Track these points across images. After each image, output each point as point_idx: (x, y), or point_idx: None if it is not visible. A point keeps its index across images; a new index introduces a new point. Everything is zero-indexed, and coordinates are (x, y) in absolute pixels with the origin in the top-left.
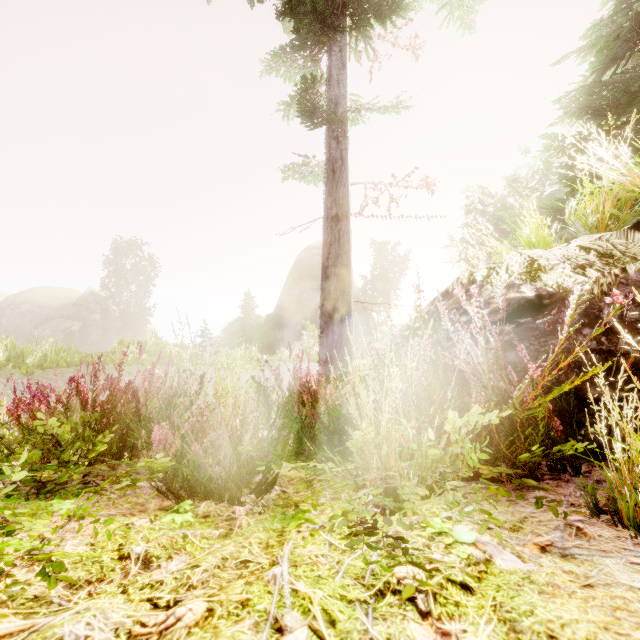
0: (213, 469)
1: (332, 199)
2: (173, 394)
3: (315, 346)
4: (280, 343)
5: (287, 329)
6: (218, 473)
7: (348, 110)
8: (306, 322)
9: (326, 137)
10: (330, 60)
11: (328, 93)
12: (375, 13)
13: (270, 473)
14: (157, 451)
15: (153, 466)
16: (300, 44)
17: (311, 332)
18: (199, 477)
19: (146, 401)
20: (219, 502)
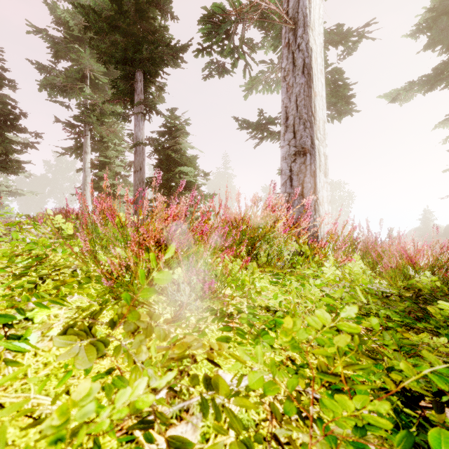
0: None
1: None
2: None
3: None
4: None
5: None
6: None
7: None
8: None
9: None
10: None
11: None
12: None
13: None
14: None
15: None
16: None
17: None
18: None
19: None
20: None
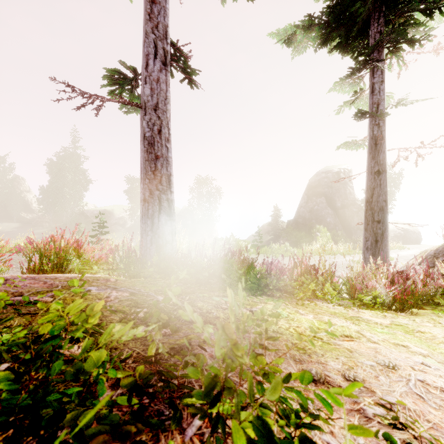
0: (387, 298)
1: (374, 161)
2: (325, 271)
3: (327, 243)
4: (300, 240)
5: (303, 231)
6: (390, 300)
7: (387, 107)
8: (320, 226)
9: (369, 124)
10: (373, 78)
11: (371, 98)
12: (407, 42)
13: (405, 304)
14: (360, 290)
15: (373, 294)
16: (352, 73)
17: (324, 233)
18: (384, 300)
19: (322, 273)
20: (388, 310)
